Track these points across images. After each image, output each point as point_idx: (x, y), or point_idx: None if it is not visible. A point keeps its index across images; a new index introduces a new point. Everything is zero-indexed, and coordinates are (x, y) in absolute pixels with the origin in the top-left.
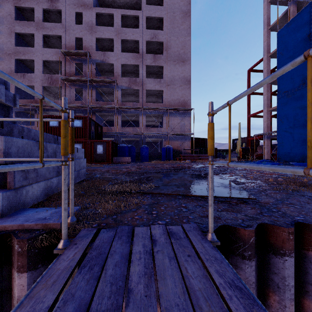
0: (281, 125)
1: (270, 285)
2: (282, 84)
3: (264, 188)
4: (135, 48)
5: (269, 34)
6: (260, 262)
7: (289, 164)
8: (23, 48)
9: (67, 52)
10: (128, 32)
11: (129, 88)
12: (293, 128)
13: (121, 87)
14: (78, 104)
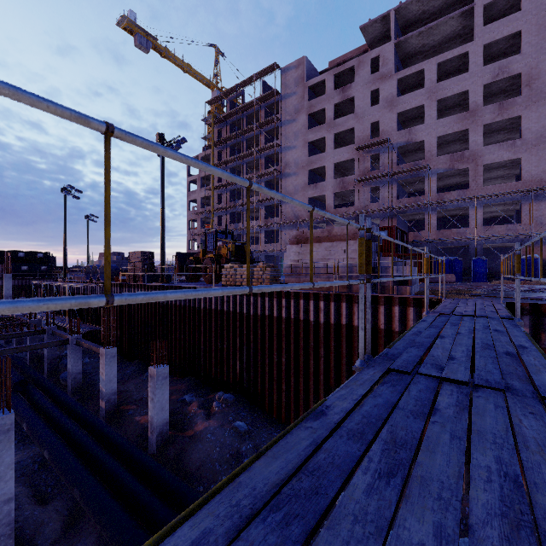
0: None
1: (542, 330)
2: None
3: None
4: (461, 100)
5: None
6: (536, 320)
7: None
8: (315, 156)
9: (361, 147)
10: (448, 85)
11: (451, 170)
12: None
13: (437, 171)
14: (376, 208)
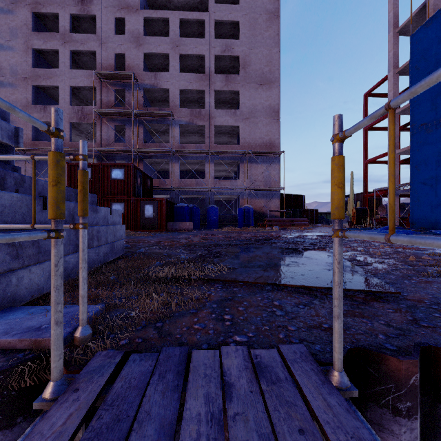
0: (416, 174)
1: None
2: (417, 112)
3: (406, 272)
4: (200, 66)
5: (397, 40)
6: (423, 417)
7: (430, 233)
8: (43, 70)
9: (103, 75)
10: (189, 43)
11: (191, 124)
12: (436, 179)
13: (179, 122)
14: (119, 147)
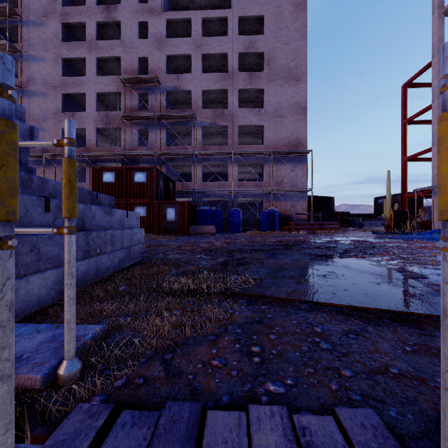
0: None
1: None
2: None
3: None
4: (222, 66)
5: (443, 22)
6: None
7: None
8: (72, 78)
9: (127, 79)
10: (212, 43)
11: (214, 125)
12: None
13: (202, 124)
14: (142, 151)
